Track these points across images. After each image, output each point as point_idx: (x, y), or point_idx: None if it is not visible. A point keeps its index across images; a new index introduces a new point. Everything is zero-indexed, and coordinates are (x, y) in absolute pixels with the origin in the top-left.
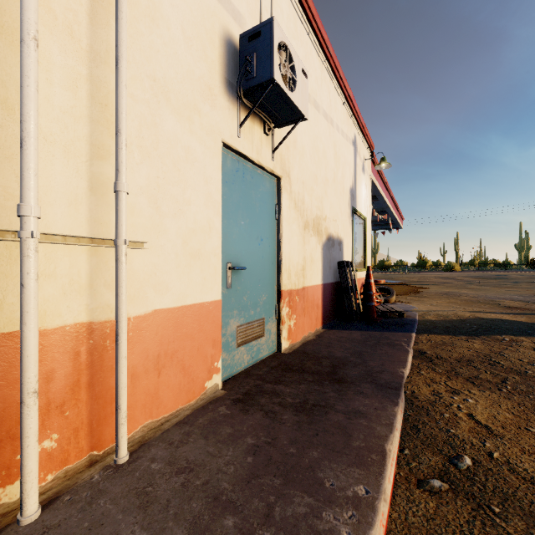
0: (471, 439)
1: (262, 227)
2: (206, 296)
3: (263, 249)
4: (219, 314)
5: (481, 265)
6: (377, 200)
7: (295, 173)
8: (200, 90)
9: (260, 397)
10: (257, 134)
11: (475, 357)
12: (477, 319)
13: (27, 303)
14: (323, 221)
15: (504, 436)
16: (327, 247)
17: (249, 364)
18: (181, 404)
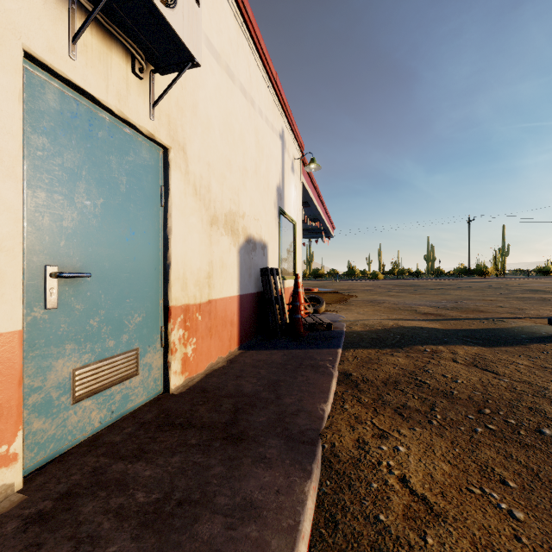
0: (407, 533)
1: (133, 215)
2: None
3: (136, 247)
4: (14, 357)
5: (399, 274)
6: (309, 206)
7: (195, 149)
8: None
9: (87, 500)
10: (117, 69)
11: (401, 376)
12: (400, 328)
13: None
14: (240, 219)
15: (447, 515)
16: (246, 250)
17: (105, 424)
18: None
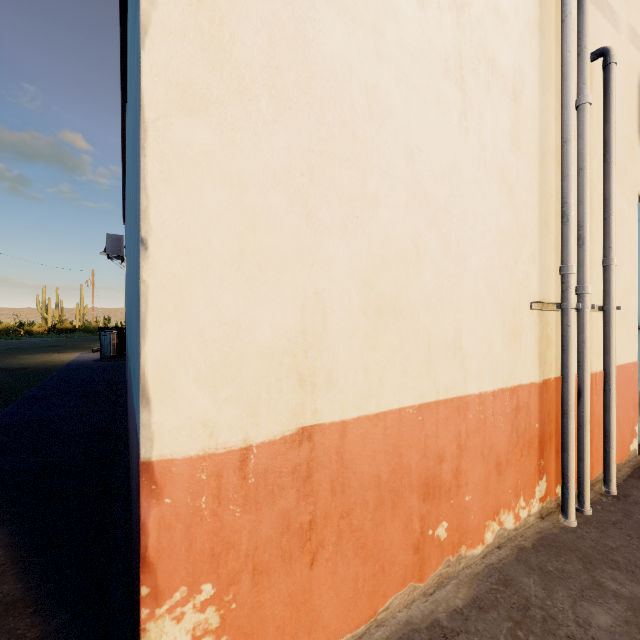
0: None
1: None
2: (629, 356)
3: None
4: (636, 376)
5: None
6: None
7: None
8: (626, 150)
9: None
10: None
11: None
12: None
13: (587, 356)
14: None
15: None
16: None
17: None
18: (617, 460)
